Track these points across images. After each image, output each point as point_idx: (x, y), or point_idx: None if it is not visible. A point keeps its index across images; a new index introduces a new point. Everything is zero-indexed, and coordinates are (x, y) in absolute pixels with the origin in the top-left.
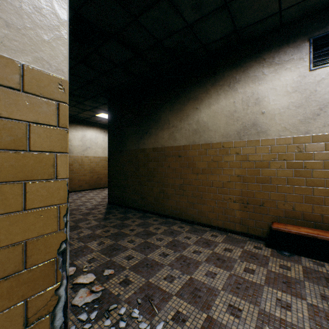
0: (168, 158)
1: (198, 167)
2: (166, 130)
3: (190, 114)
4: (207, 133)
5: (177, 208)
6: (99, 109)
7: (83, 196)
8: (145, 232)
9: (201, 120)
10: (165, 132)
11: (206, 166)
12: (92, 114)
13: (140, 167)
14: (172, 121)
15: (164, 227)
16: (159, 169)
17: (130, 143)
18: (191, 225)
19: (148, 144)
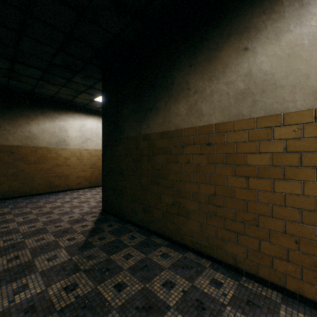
0: (186, 148)
1: (248, 164)
2: (184, 101)
3: (231, 63)
4: (273, 93)
5: (204, 237)
6: (96, 90)
7: (77, 197)
8: (144, 299)
9: (257, 70)
10: (181, 104)
11: (270, 163)
12: (89, 98)
13: (142, 162)
14: (195, 83)
15: (182, 281)
16: (170, 166)
17: (128, 127)
18: (234, 277)
19: (153, 127)
